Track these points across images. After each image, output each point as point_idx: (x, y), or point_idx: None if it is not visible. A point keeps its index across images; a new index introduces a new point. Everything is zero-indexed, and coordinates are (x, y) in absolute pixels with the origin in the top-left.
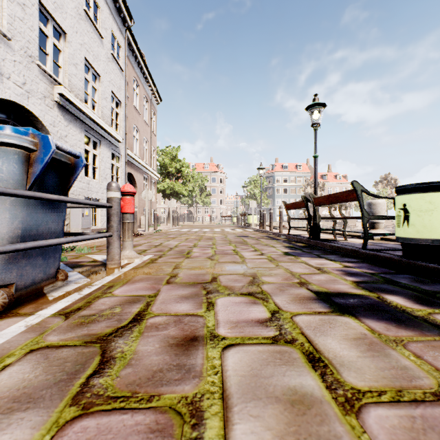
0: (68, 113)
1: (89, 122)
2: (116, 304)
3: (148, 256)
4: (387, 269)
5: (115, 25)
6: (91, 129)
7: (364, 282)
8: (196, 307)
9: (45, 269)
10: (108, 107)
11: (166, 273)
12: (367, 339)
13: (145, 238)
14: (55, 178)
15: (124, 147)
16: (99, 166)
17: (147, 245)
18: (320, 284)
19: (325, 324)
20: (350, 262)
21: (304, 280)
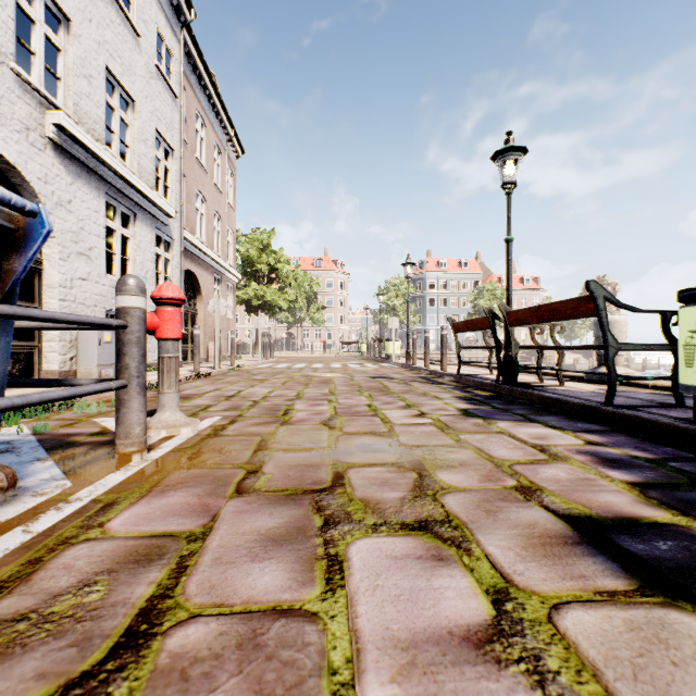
0: (74, 162)
1: (113, 179)
2: (100, 568)
3: (211, 419)
4: (673, 450)
5: (162, 17)
6: (117, 192)
7: (651, 484)
8: (299, 578)
9: None
10: (149, 156)
11: (239, 464)
12: None
13: (212, 381)
14: None
15: (179, 226)
16: (133, 257)
17: (213, 396)
18: (566, 493)
19: (654, 650)
20: (591, 431)
21: (527, 479)
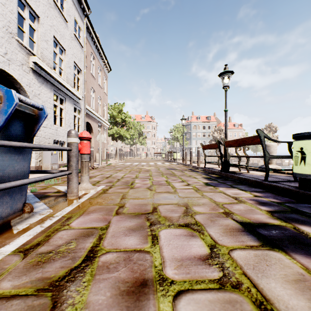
0: (41, 77)
1: (56, 84)
2: (72, 238)
3: (101, 186)
4: (289, 199)
5: (76, 13)
6: (58, 89)
7: (276, 211)
8: (142, 241)
9: (12, 204)
10: (71, 73)
11: (115, 204)
12: (307, 281)
13: (99, 170)
14: (20, 127)
15: (84, 103)
16: (64, 117)
17: (100, 177)
18: (242, 214)
19: (261, 262)
20: (257, 191)
21: (228, 209)
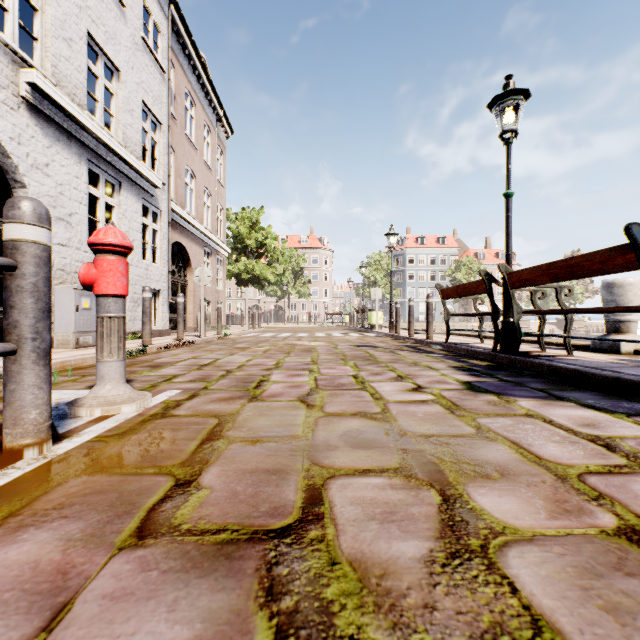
0: (52, 125)
1: (95, 145)
2: None
3: (168, 392)
4: None
5: None
6: (100, 160)
7: None
8: None
9: None
10: (135, 127)
11: (169, 468)
12: None
13: (194, 349)
14: None
15: (167, 198)
16: (118, 226)
17: (185, 365)
18: None
19: None
20: None
21: (630, 511)
